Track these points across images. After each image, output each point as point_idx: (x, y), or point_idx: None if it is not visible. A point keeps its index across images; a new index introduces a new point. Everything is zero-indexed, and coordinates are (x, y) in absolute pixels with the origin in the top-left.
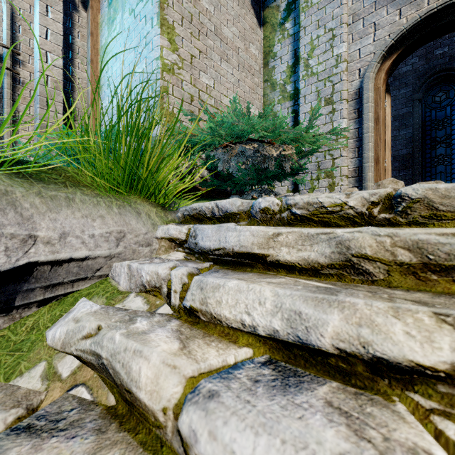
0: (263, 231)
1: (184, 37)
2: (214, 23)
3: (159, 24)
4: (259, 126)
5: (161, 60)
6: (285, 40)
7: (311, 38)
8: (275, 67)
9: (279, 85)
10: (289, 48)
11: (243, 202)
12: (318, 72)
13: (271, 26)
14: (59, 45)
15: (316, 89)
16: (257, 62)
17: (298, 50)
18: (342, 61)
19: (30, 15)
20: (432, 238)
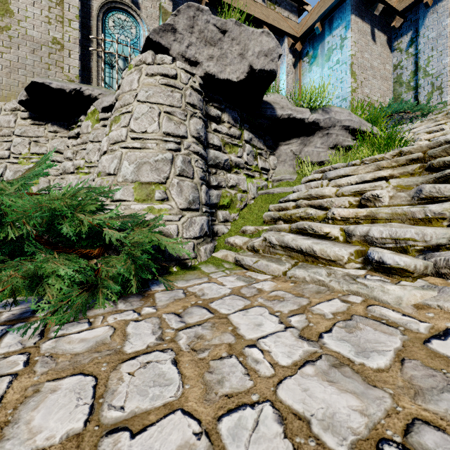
0: (418, 124)
1: (358, 75)
2: (369, 63)
3: (350, 73)
4: (405, 107)
5: (351, 88)
6: (409, 58)
7: (427, 56)
8: (402, 74)
9: (405, 83)
10: (412, 62)
11: (409, 124)
12: (432, 74)
13: (399, 51)
14: (291, 89)
15: (430, 83)
16: (390, 73)
17: (419, 63)
18: (447, 66)
19: (279, 79)
20: (449, 115)
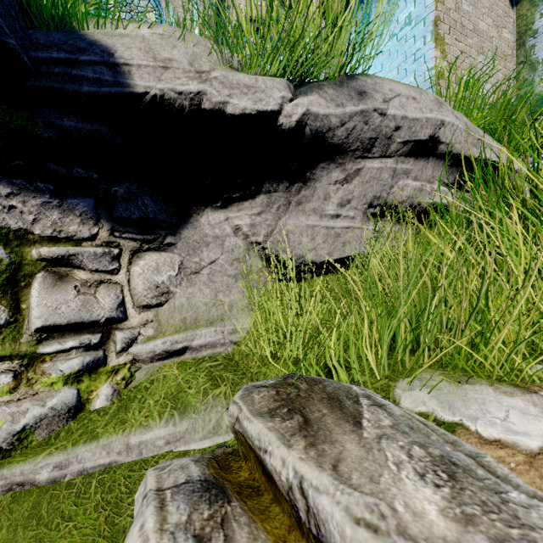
0: None
1: (450, 44)
2: (472, 21)
3: (433, 40)
4: None
5: (435, 69)
6: None
7: None
8: (535, 46)
9: (541, 64)
10: None
11: None
12: None
13: (530, 3)
14: None
15: None
16: (509, 46)
17: None
18: None
19: None
20: None
